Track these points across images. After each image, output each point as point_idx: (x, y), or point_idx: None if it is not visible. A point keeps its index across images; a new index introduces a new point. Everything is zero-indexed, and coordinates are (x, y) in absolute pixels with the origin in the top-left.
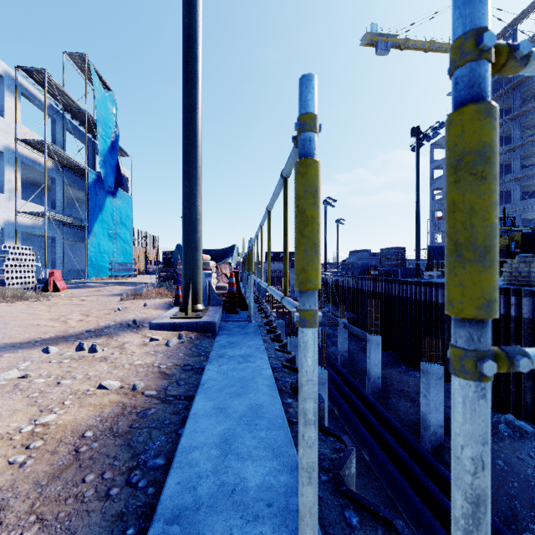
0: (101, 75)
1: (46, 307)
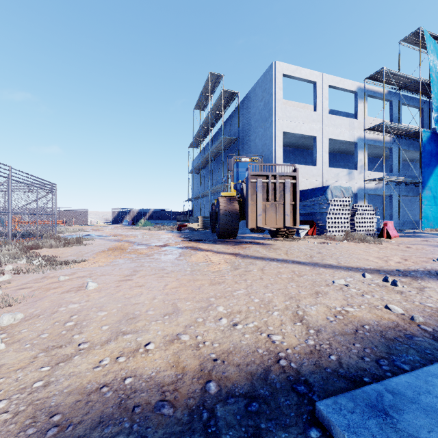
0: (436, 35)
1: (378, 248)
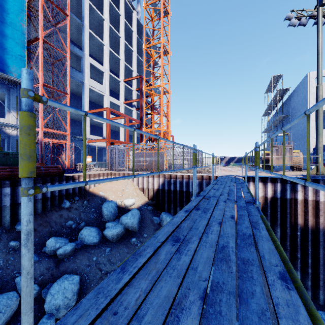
0: None
1: None
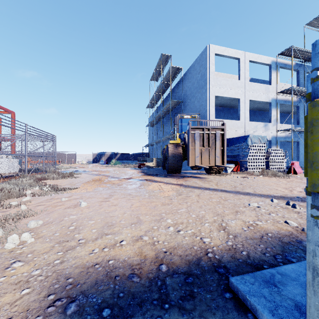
0: None
1: (286, 181)
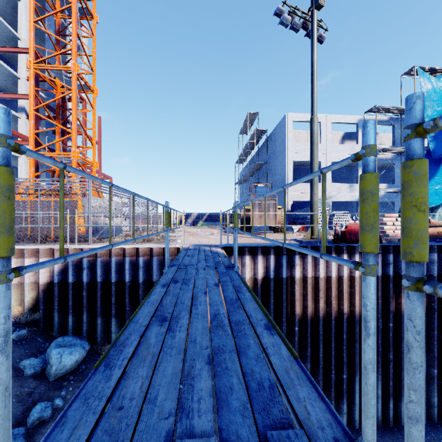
0: (434, 67)
1: None
